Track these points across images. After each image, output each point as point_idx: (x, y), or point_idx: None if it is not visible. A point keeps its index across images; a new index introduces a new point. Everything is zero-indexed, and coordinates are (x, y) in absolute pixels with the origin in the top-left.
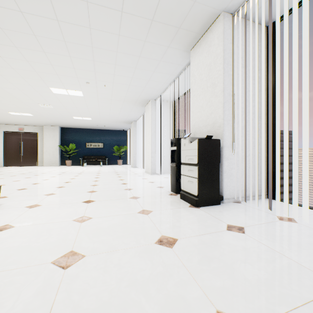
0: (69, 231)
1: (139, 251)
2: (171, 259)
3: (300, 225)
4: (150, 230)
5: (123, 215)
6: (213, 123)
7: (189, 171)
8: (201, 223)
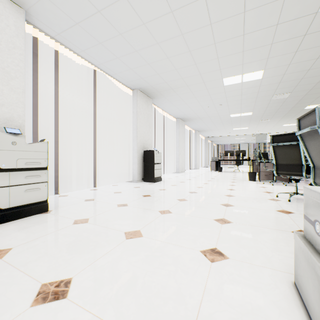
0: (155, 225)
1: (138, 206)
2: (134, 202)
3: (72, 194)
4: (116, 210)
5: (101, 224)
6: (8, 119)
7: (29, 177)
8: (90, 204)
